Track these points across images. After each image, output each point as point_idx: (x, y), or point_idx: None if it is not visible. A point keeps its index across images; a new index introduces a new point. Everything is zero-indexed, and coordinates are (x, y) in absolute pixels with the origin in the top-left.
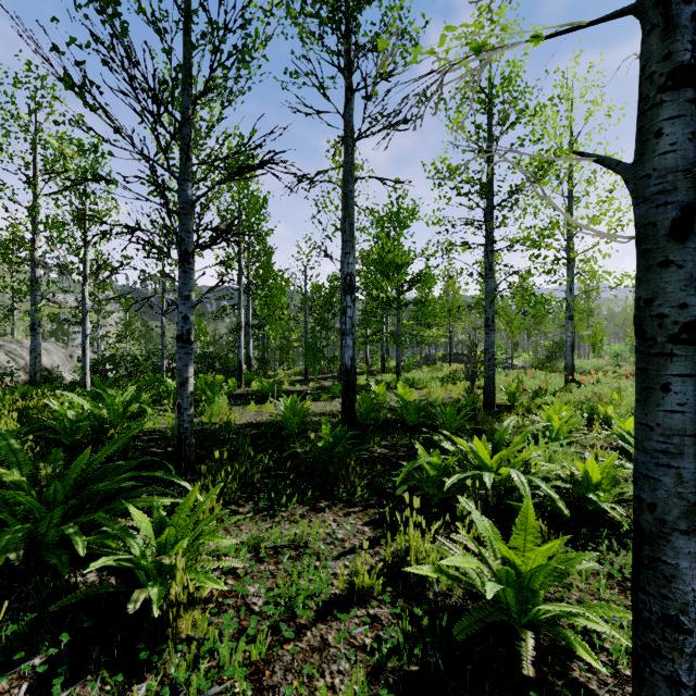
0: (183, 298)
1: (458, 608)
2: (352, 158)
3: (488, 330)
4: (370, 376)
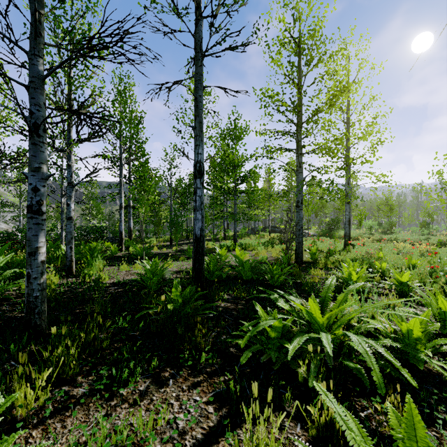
0: (32, 170)
1: None
2: (201, 69)
3: (299, 209)
4: (215, 242)
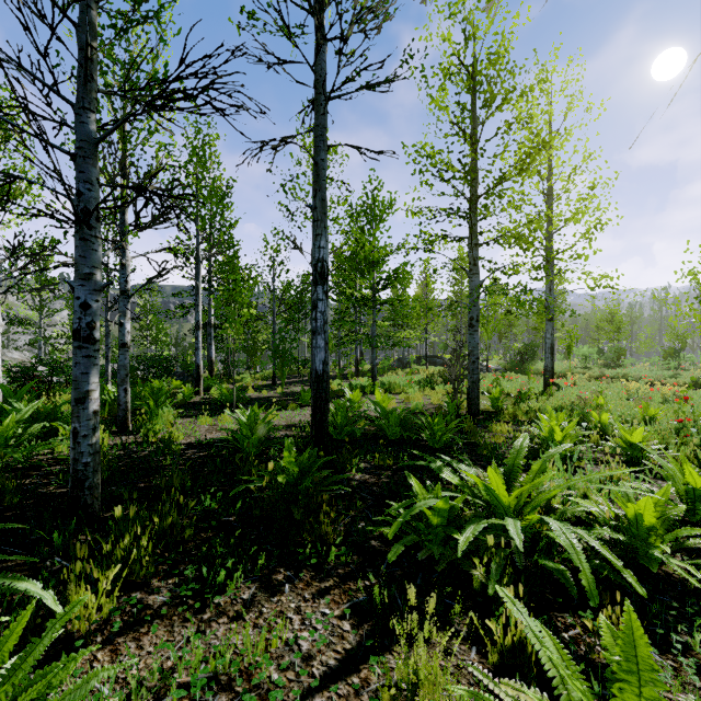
0: (81, 277)
1: None
2: (325, 120)
3: (473, 330)
4: (343, 380)
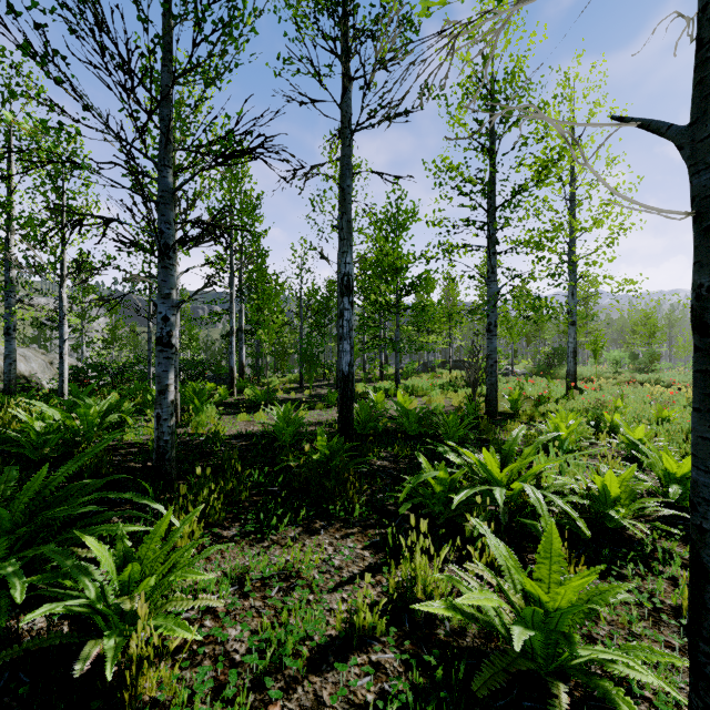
0: (162, 297)
1: (474, 650)
2: (350, 150)
3: (491, 335)
4: (368, 384)
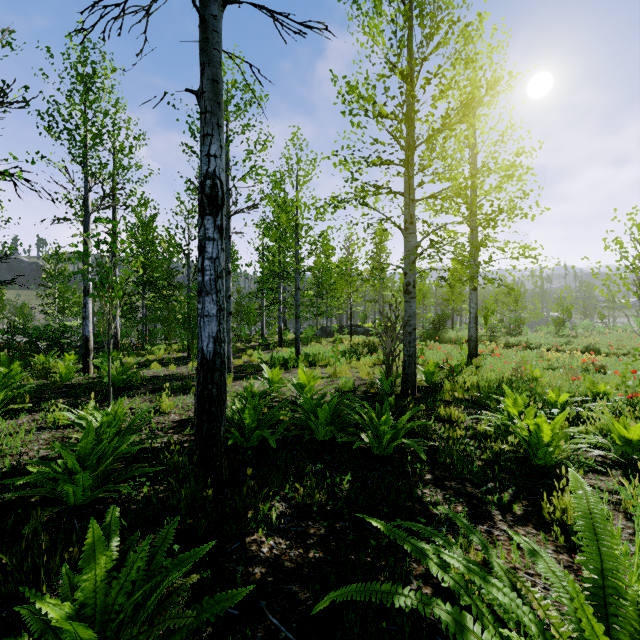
0: None
1: None
2: None
3: (409, 297)
4: (265, 351)
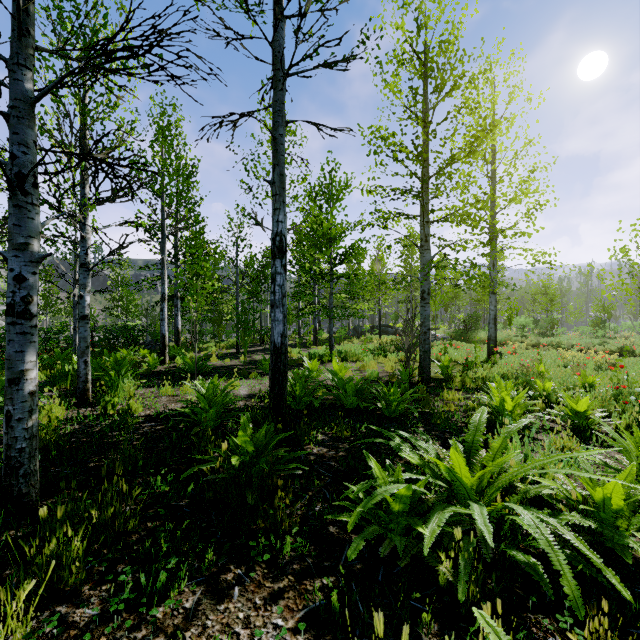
0: (14, 247)
1: None
2: (283, 95)
3: (424, 302)
4: (302, 349)
